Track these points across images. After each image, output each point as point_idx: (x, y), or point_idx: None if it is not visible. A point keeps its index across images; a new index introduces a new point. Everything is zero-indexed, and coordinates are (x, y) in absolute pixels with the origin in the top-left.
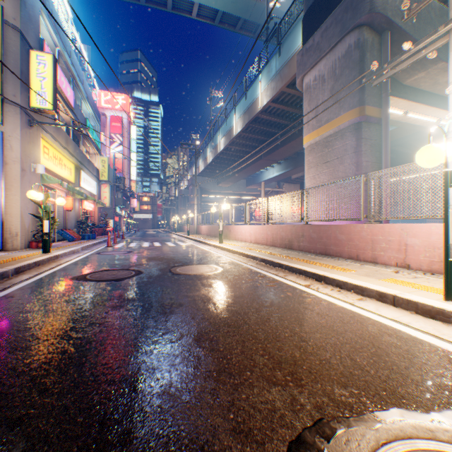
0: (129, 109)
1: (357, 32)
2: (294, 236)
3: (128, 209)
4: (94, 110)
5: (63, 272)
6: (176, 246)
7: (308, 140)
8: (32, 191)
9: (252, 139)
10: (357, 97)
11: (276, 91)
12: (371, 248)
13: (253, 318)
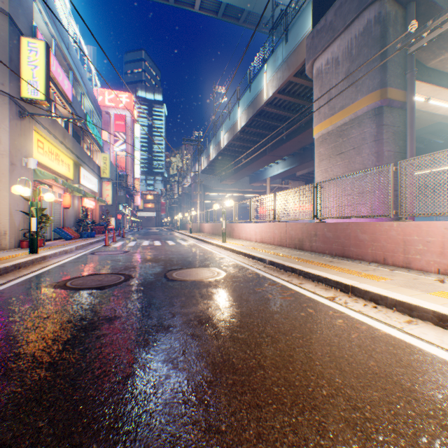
0: (133, 108)
1: (378, 4)
2: (306, 236)
3: (132, 207)
4: (95, 106)
5: (42, 277)
6: (177, 246)
7: (320, 130)
8: (17, 186)
9: (256, 134)
10: (378, 78)
11: (283, 81)
12: (403, 251)
13: (268, 355)
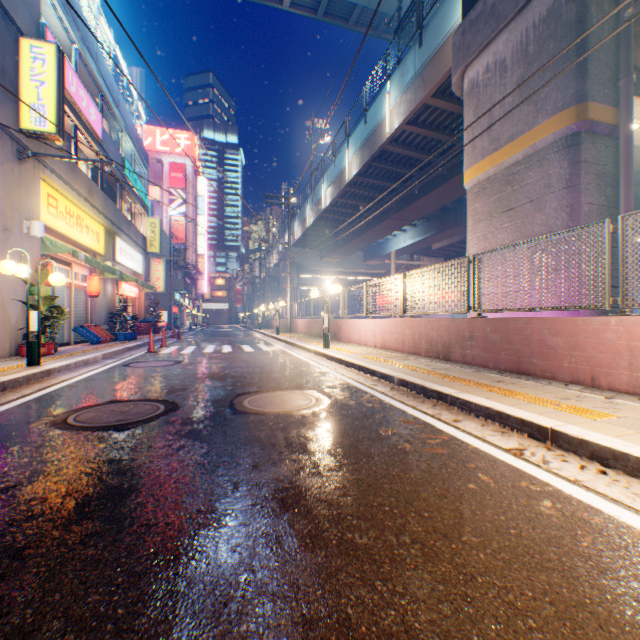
0: (195, 153)
1: None
2: (455, 339)
3: (193, 296)
4: (139, 148)
5: (33, 407)
6: (256, 353)
7: (475, 175)
8: (6, 262)
9: (374, 187)
10: (573, 88)
11: (415, 104)
12: (629, 366)
13: (422, 596)
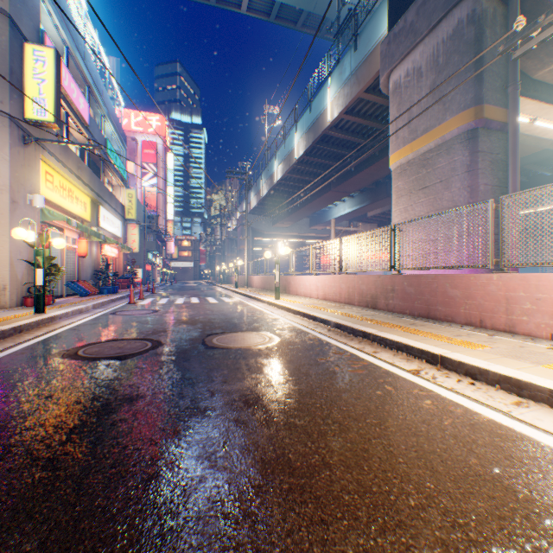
0: (165, 133)
1: None
2: (380, 291)
3: (164, 255)
4: (118, 130)
5: (48, 344)
6: (219, 303)
7: (398, 159)
8: (18, 229)
9: (318, 165)
10: (472, 93)
11: (351, 98)
12: (506, 311)
13: (336, 448)
